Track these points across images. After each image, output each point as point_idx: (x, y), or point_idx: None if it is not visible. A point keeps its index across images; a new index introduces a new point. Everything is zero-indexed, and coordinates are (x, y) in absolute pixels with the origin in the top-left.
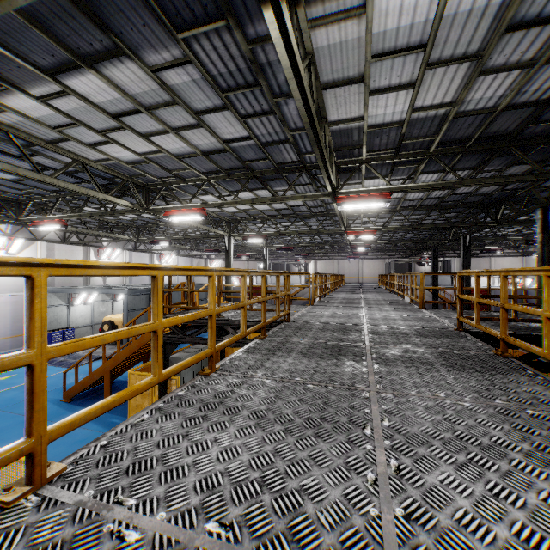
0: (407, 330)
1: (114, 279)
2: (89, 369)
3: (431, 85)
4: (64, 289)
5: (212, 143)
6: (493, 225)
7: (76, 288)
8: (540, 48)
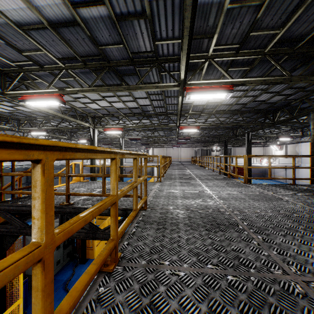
0: (282, 219)
1: None
2: None
3: None
4: None
5: (58, 8)
6: (271, 125)
7: None
8: None
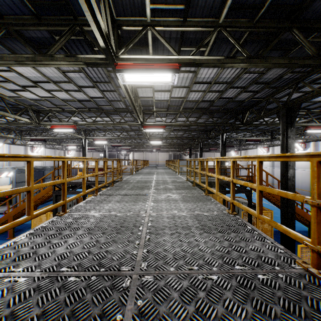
0: (169, 181)
1: None
2: None
3: (176, 92)
4: None
5: (84, 97)
6: (209, 139)
7: None
8: (206, 88)
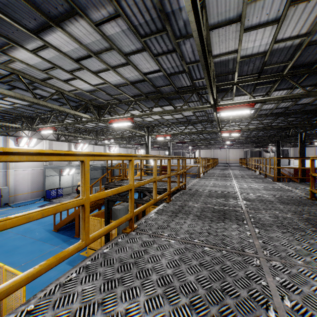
0: (271, 198)
1: None
2: (67, 213)
3: (292, 20)
4: (57, 166)
5: (136, 76)
6: None
7: (63, 166)
8: None
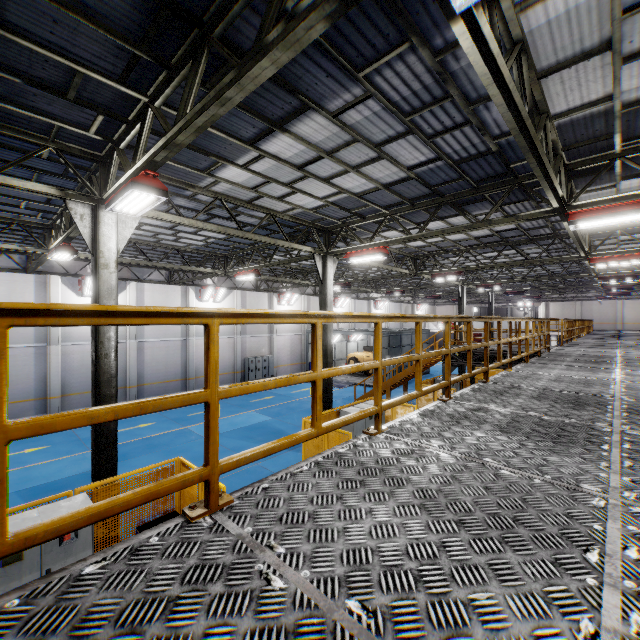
0: None
1: (344, 324)
2: None
3: None
4: None
5: (485, 233)
6: None
7: (335, 330)
8: None
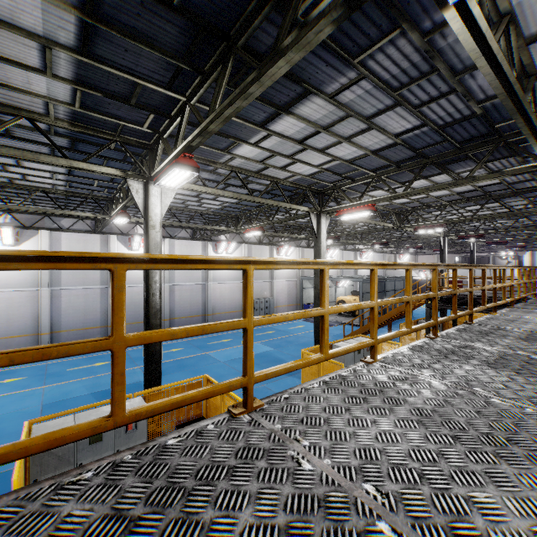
0: None
1: (333, 272)
2: (361, 324)
3: None
4: None
5: (468, 189)
6: None
7: None
8: None
